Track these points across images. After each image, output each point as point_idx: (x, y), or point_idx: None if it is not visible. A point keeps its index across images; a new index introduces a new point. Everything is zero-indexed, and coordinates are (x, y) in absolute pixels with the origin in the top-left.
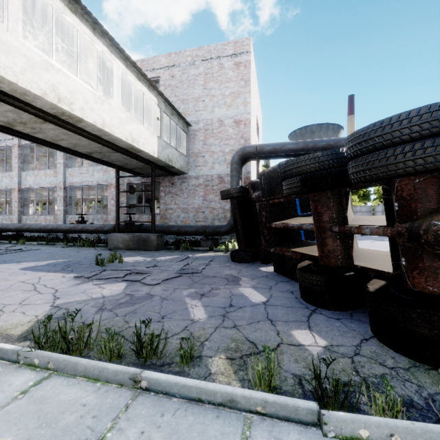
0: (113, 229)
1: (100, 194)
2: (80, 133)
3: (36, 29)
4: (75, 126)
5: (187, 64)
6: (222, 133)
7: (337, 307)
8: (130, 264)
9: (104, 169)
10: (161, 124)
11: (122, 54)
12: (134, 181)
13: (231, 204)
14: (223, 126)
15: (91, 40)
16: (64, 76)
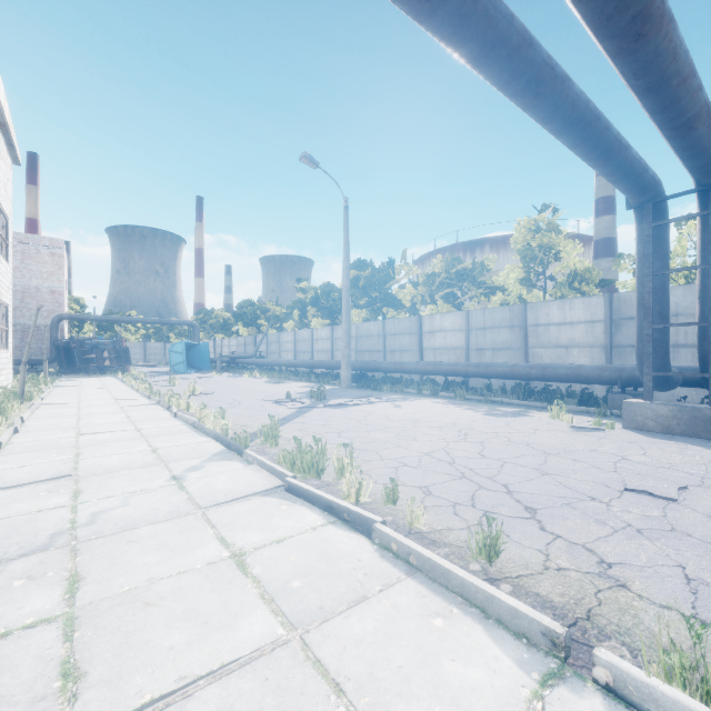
0: None
1: None
2: None
3: None
4: None
5: None
6: (40, 297)
7: (100, 375)
8: None
9: None
10: None
11: None
12: None
13: (56, 347)
14: (40, 292)
15: None
16: None
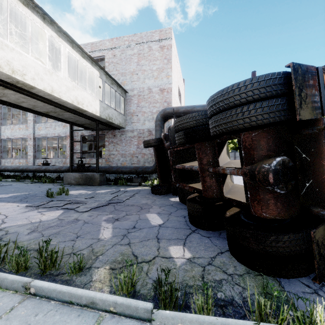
0: (68, 169)
1: (63, 143)
2: (35, 97)
3: (1, 18)
4: (29, 92)
5: (125, 46)
6: (151, 98)
7: (210, 228)
8: (74, 196)
9: (64, 124)
10: (103, 91)
11: (68, 38)
12: (86, 133)
13: (153, 151)
14: (151, 93)
15: (42, 27)
16: (18, 54)
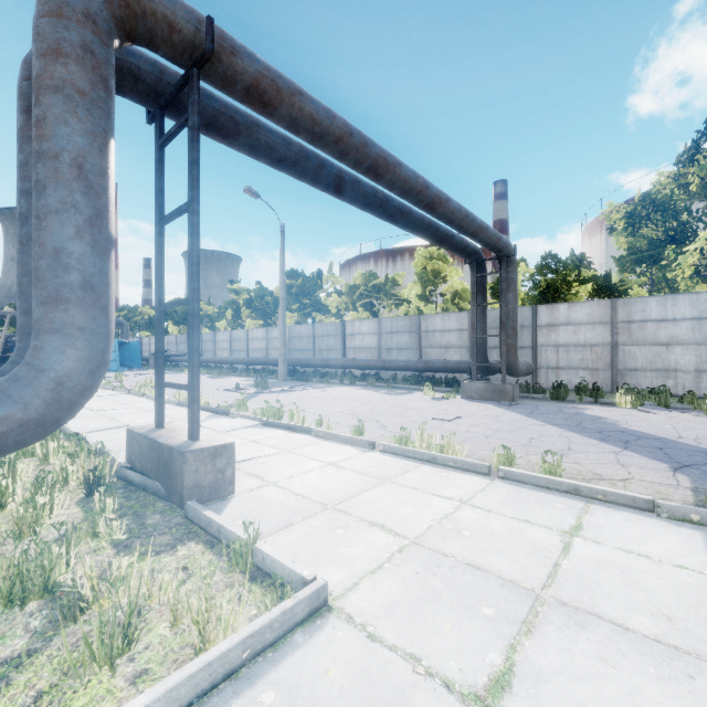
0: None
1: None
2: None
3: None
4: None
5: None
6: None
7: None
8: None
9: None
10: None
11: None
12: None
13: None
14: None
15: None
16: None
